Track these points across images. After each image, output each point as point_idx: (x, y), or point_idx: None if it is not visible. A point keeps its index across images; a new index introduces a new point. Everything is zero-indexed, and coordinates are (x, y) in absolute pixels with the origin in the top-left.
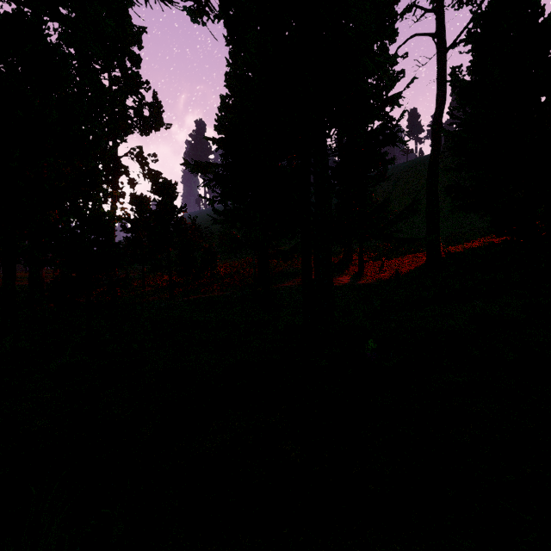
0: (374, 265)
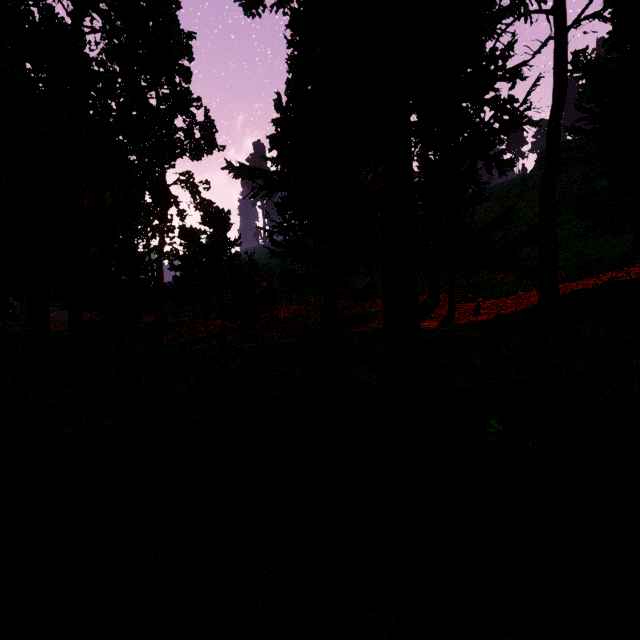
0: (468, 307)
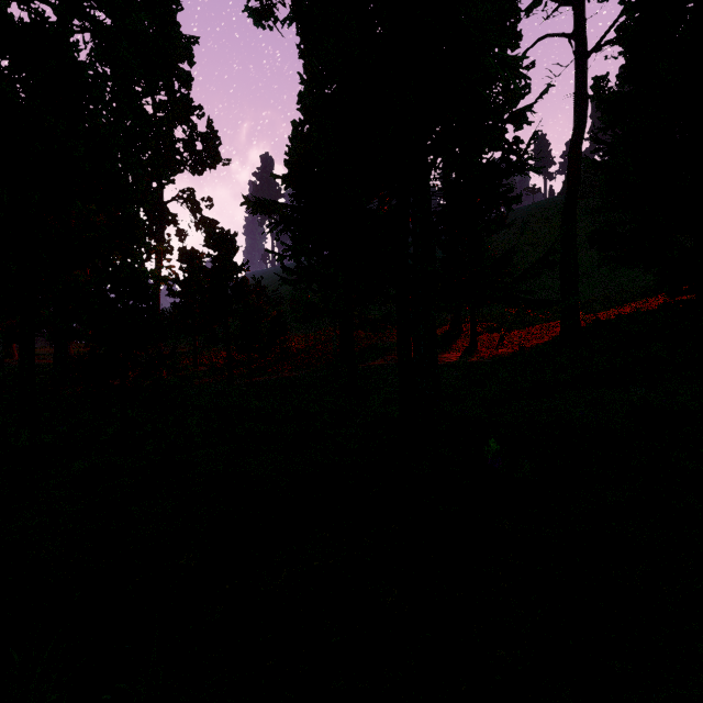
0: (491, 338)
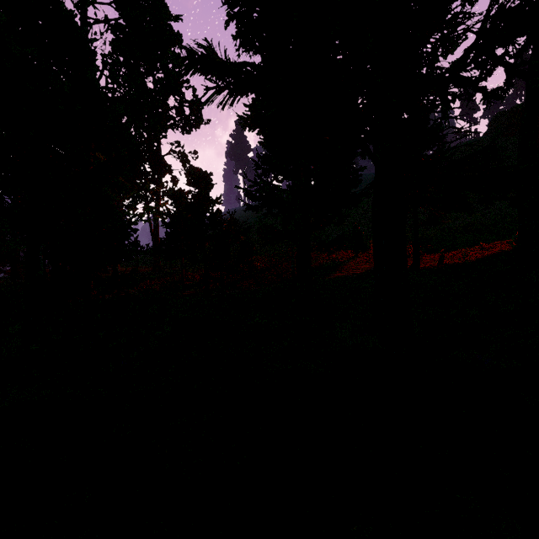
0: (431, 258)
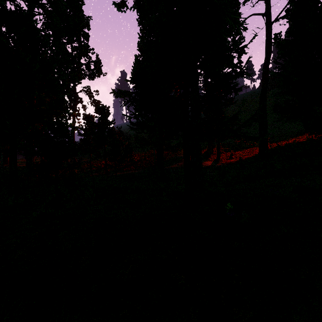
0: (226, 155)
